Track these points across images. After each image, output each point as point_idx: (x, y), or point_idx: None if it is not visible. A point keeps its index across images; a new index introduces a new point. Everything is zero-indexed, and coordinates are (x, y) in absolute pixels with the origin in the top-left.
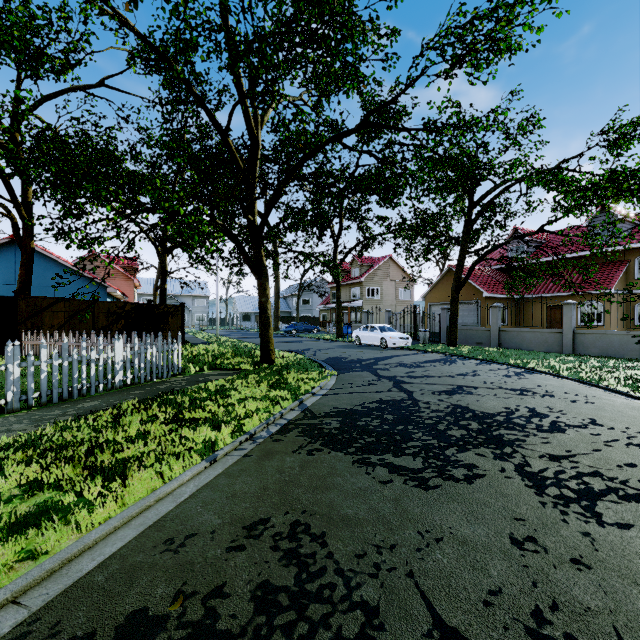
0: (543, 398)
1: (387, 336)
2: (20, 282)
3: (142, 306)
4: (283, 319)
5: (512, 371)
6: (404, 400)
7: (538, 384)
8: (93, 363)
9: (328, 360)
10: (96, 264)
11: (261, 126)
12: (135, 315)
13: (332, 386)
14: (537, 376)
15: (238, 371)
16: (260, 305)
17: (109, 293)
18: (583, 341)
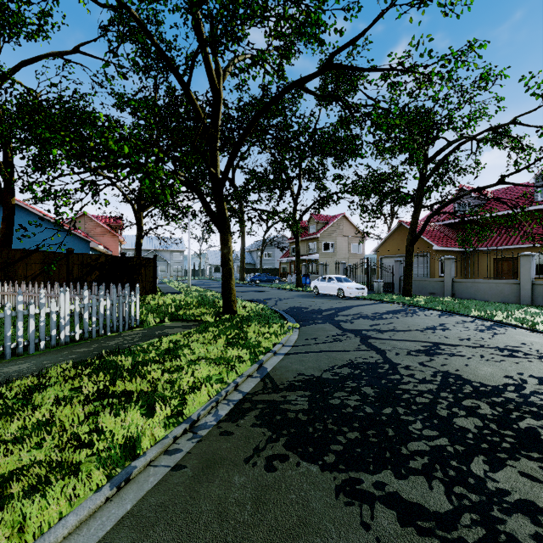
0: (542, 362)
1: (344, 286)
2: (1, 236)
3: (115, 258)
4: (248, 271)
5: (481, 324)
6: (379, 363)
7: (521, 341)
8: (32, 318)
9: (289, 310)
10: (86, 223)
11: (223, 79)
12: (109, 267)
13: (295, 342)
14: (512, 331)
15: (199, 323)
16: (222, 256)
17: (92, 247)
18: (542, 292)
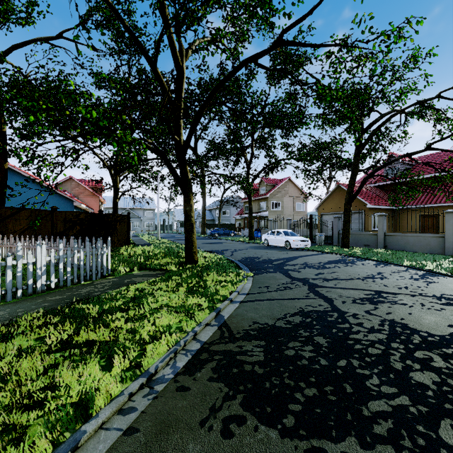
0: None
1: (291, 239)
2: None
3: (94, 215)
4: (208, 226)
5: (414, 273)
6: (328, 311)
7: None
8: (9, 269)
9: (243, 260)
10: (72, 185)
11: (186, 58)
12: (88, 222)
13: (249, 290)
14: (444, 279)
15: (164, 271)
16: (185, 213)
17: (76, 206)
18: None
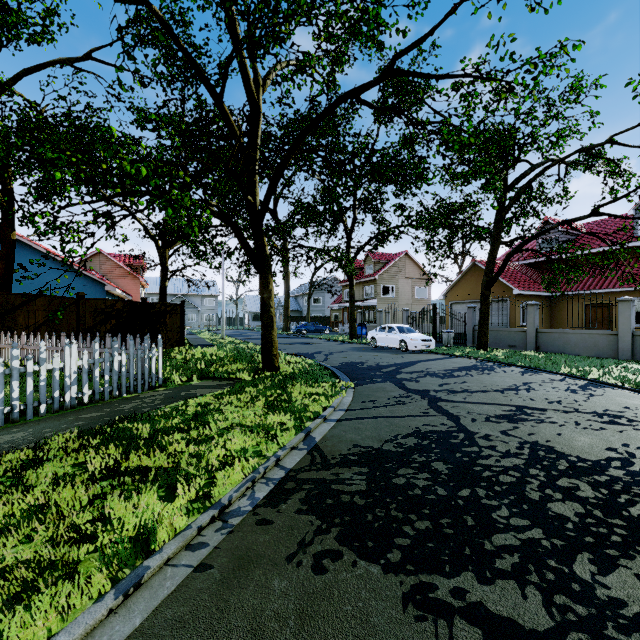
0: None
1: (407, 338)
2: None
3: (135, 304)
4: (293, 319)
5: (573, 383)
6: (452, 432)
7: (623, 405)
8: (30, 377)
9: (342, 366)
10: (102, 262)
11: (263, 90)
12: (127, 314)
13: (349, 405)
14: (611, 391)
15: (234, 381)
16: (262, 302)
17: (108, 291)
18: None
